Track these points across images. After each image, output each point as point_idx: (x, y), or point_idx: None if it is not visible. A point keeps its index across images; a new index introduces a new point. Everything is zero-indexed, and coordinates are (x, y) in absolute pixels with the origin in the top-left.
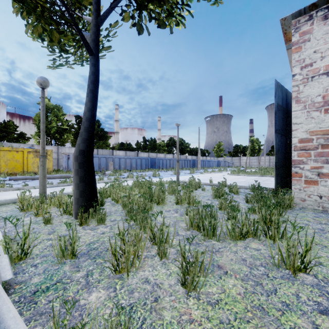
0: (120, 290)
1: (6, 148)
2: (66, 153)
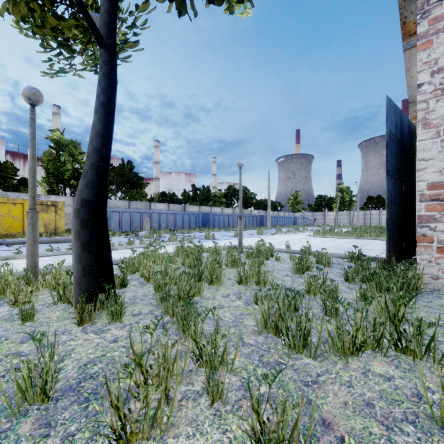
0: None
1: None
2: None
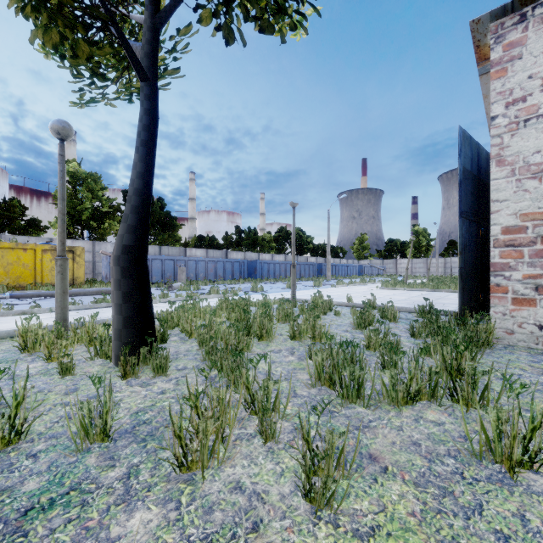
0: (188, 506)
1: (7, 245)
2: (107, 253)
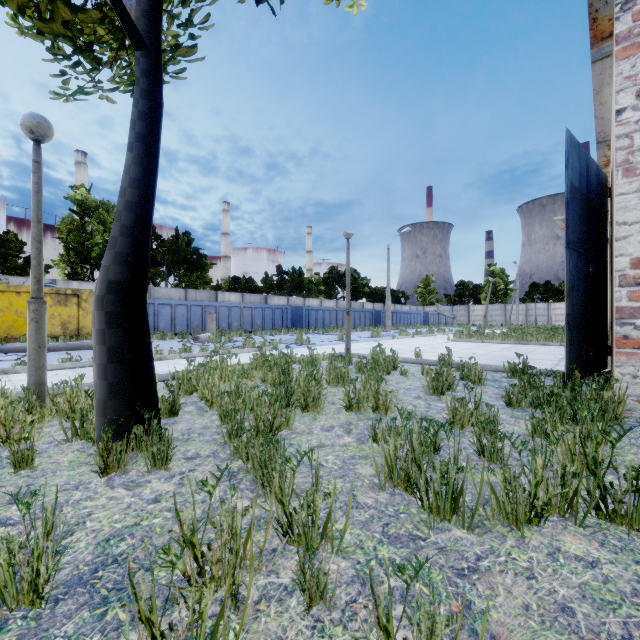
0: None
1: None
2: None
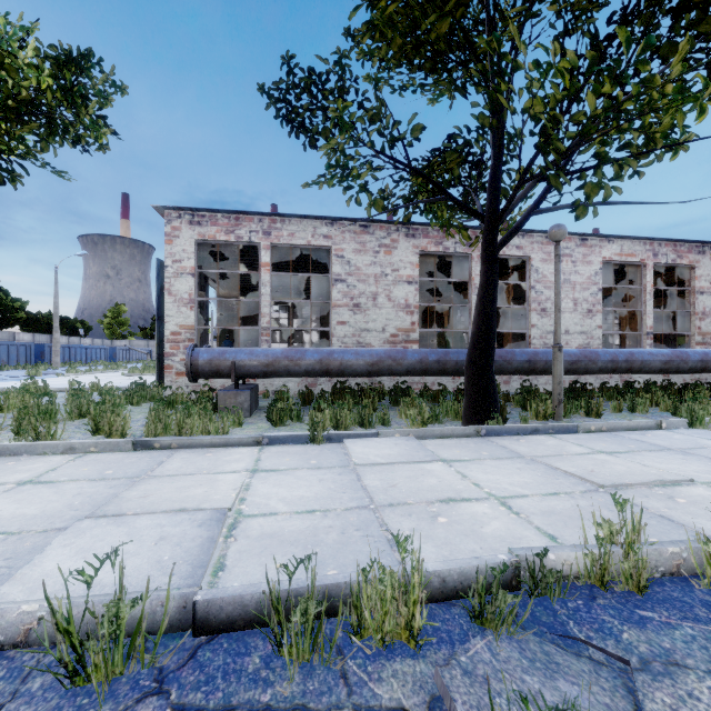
0: None
1: None
2: None
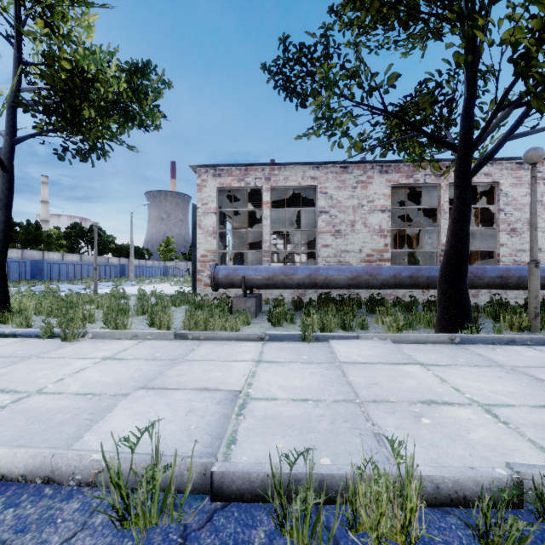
0: None
1: None
2: None
